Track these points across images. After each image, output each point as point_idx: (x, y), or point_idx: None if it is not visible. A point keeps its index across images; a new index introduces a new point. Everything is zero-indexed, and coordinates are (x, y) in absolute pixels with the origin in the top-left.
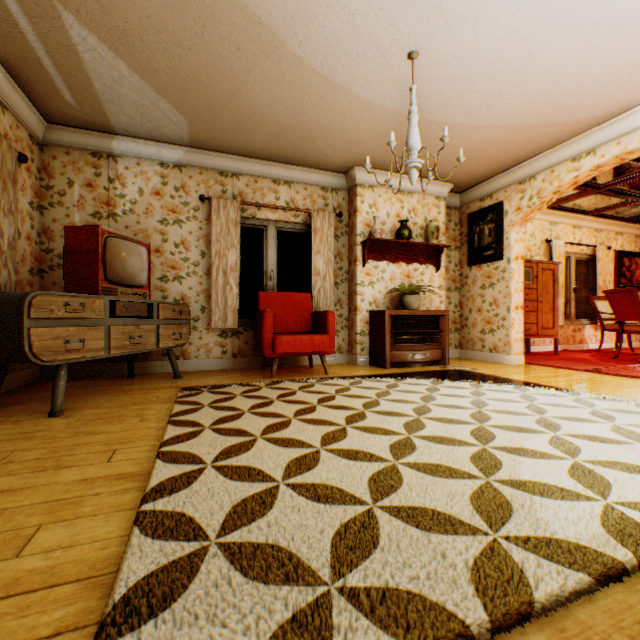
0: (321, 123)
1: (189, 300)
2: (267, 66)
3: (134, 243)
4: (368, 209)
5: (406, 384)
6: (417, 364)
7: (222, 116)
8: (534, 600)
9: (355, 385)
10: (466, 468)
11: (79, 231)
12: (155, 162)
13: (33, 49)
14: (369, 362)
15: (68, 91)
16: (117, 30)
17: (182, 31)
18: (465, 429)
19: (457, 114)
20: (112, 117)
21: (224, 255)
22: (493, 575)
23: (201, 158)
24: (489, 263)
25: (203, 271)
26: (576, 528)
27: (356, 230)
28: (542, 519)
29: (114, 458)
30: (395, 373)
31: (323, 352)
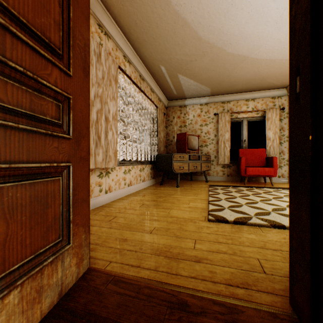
0: (268, 73)
1: (210, 153)
2: (241, 65)
3: (194, 136)
4: None
5: None
6: None
7: (223, 84)
8: None
9: (285, 190)
10: None
11: (180, 135)
12: (198, 104)
13: (169, 85)
14: None
15: (175, 91)
16: (191, 74)
17: (211, 67)
18: None
19: None
20: (186, 94)
21: (223, 135)
22: None
23: (214, 99)
24: None
25: (215, 142)
26: None
27: None
28: None
29: (197, 196)
30: None
31: (270, 175)
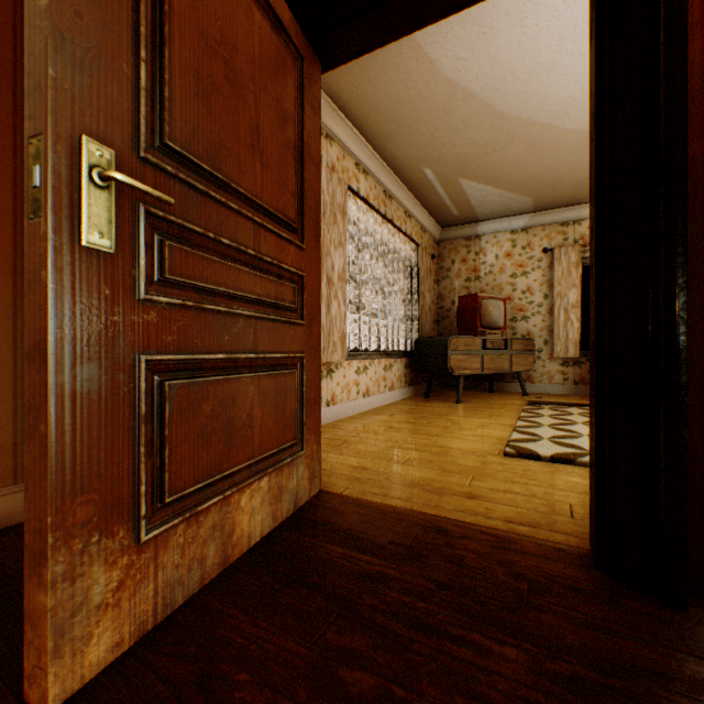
0: None
1: (532, 335)
2: None
3: (495, 300)
4: None
5: None
6: None
7: (560, 187)
8: None
9: None
10: None
11: (465, 298)
12: (506, 232)
13: (442, 200)
14: None
15: (455, 210)
16: (488, 175)
17: (528, 159)
18: None
19: None
20: (478, 214)
21: (564, 295)
22: None
23: (543, 218)
24: None
25: (545, 310)
26: None
27: None
28: None
29: (495, 419)
30: None
31: None
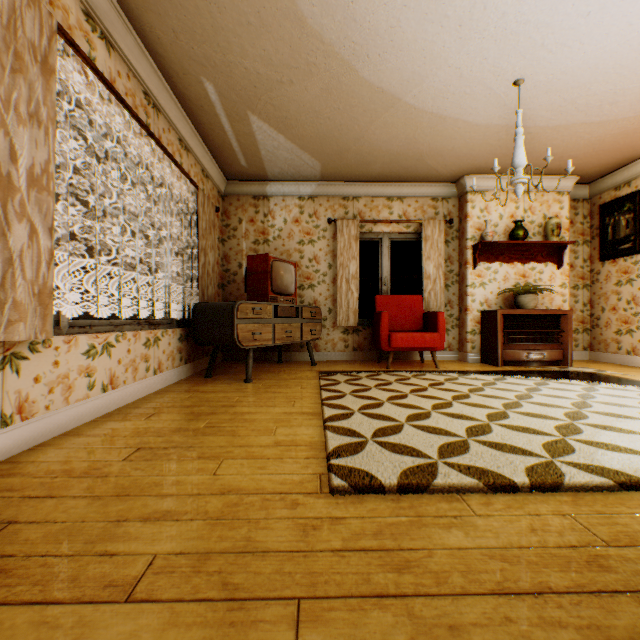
0: (431, 147)
1: (319, 304)
2: (385, 117)
3: (287, 263)
4: (479, 213)
5: (514, 379)
6: (532, 363)
7: (347, 156)
8: (565, 483)
9: (463, 377)
10: (548, 431)
11: (255, 258)
12: (295, 197)
13: (229, 140)
14: (480, 360)
15: (244, 159)
16: (281, 118)
17: (324, 109)
18: (561, 412)
19: (573, 116)
20: (268, 170)
21: (346, 266)
22: (541, 472)
23: (328, 188)
24: (626, 257)
25: (330, 280)
26: (622, 466)
27: (466, 235)
28: (597, 459)
29: (295, 405)
30: (506, 370)
31: (433, 348)
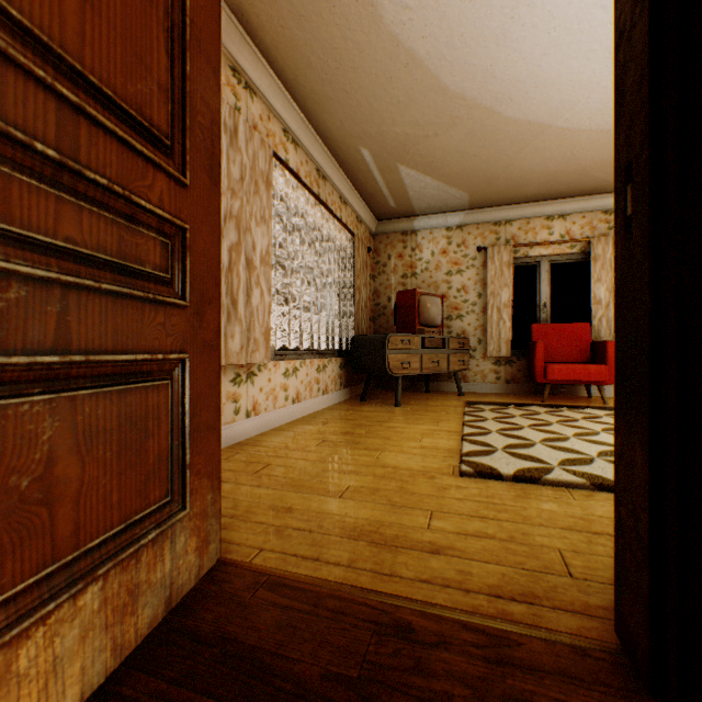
0: (595, 160)
1: (467, 334)
2: (535, 143)
3: (433, 297)
4: None
5: None
6: None
7: (496, 184)
8: None
9: None
10: None
11: (403, 294)
12: (442, 228)
13: (380, 188)
14: None
15: (392, 202)
16: (427, 163)
17: (469, 149)
18: None
19: None
20: (415, 207)
21: (497, 294)
22: None
23: (477, 216)
24: None
25: (479, 309)
26: None
27: None
28: None
29: (439, 425)
30: None
31: (599, 382)
